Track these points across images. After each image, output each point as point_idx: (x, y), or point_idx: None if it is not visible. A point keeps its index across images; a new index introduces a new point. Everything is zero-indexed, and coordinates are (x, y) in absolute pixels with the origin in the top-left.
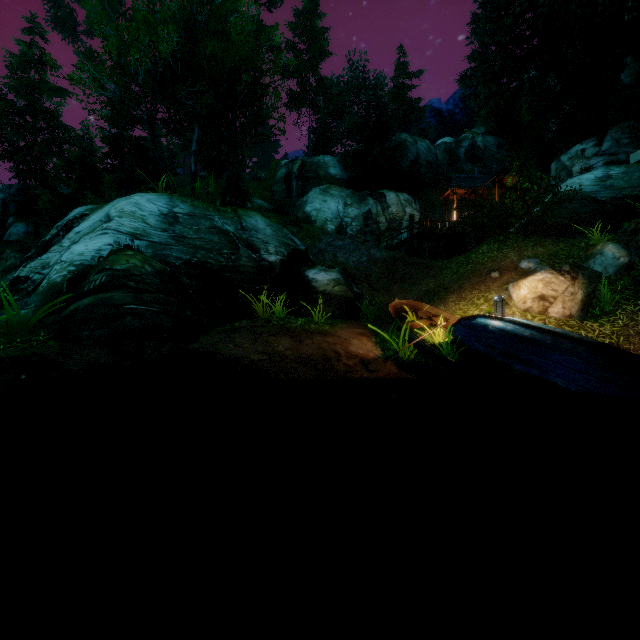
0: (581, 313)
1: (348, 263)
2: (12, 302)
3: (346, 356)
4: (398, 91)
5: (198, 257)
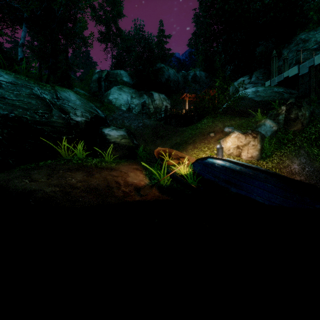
0: (257, 156)
1: (131, 126)
2: None
3: (124, 185)
4: (159, 43)
5: (15, 113)
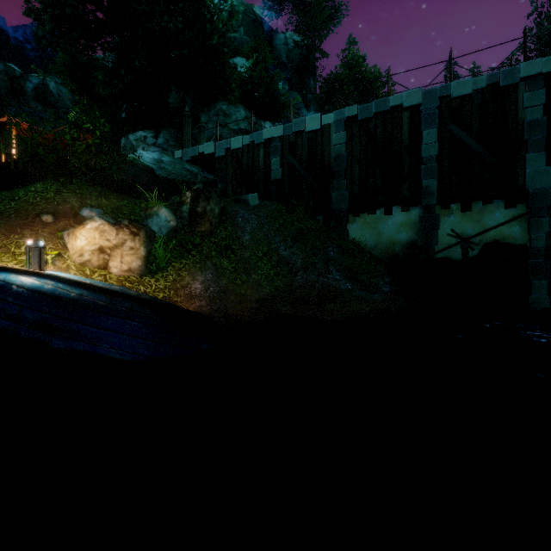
0: (141, 268)
1: None
2: None
3: None
4: None
5: None
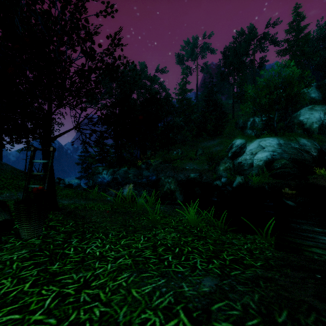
0: None
1: None
2: (266, 171)
3: None
4: None
5: (291, 156)
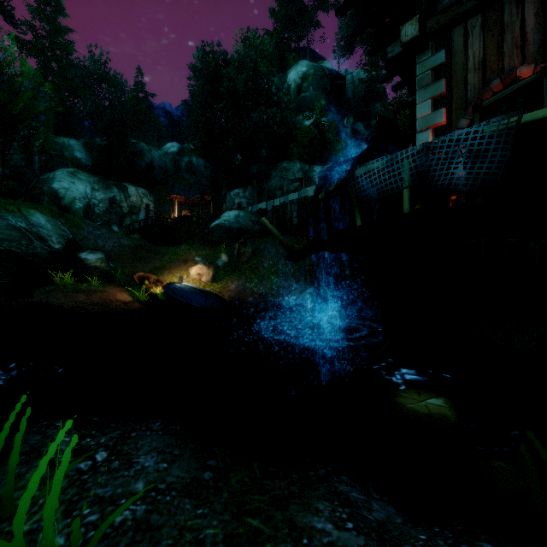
0: (212, 280)
1: (106, 247)
2: None
3: (116, 301)
4: (137, 102)
5: (4, 246)
